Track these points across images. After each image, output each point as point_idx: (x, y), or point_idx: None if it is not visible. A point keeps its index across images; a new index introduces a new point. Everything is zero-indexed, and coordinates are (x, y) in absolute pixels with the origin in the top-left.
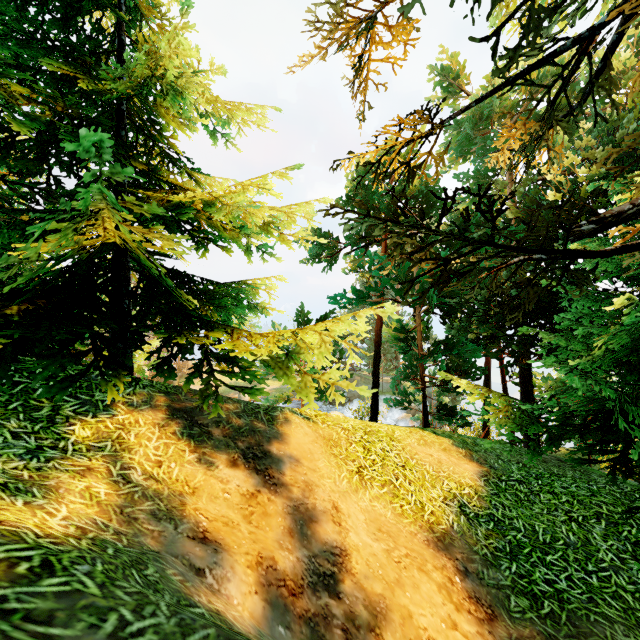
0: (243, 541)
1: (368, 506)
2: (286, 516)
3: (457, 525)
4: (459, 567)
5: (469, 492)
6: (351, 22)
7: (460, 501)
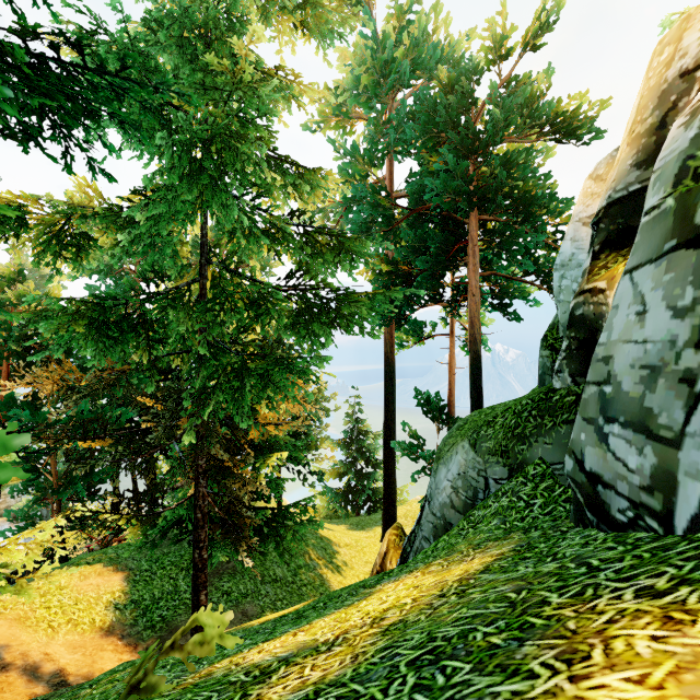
0: (15, 697)
1: (64, 641)
2: (23, 676)
3: (115, 617)
4: (120, 637)
5: (119, 594)
6: (57, 380)
7: (115, 603)
